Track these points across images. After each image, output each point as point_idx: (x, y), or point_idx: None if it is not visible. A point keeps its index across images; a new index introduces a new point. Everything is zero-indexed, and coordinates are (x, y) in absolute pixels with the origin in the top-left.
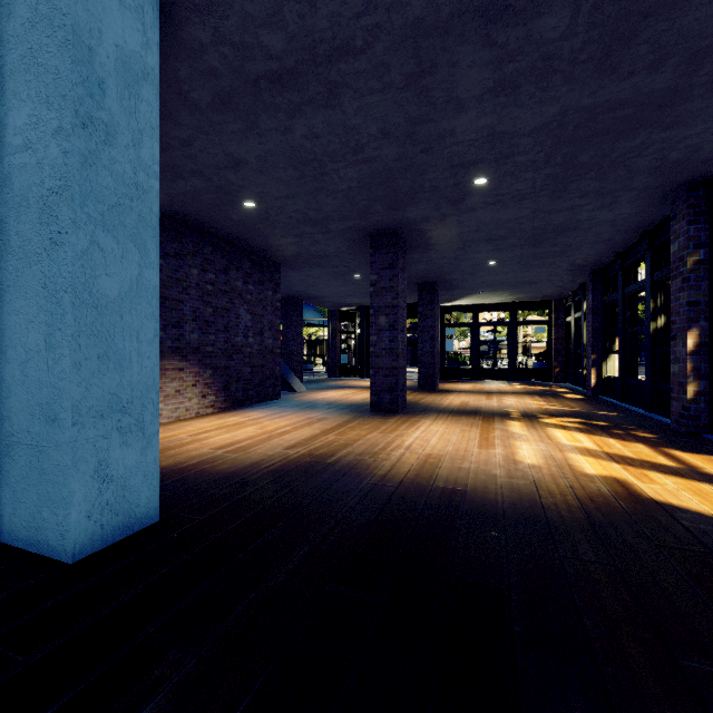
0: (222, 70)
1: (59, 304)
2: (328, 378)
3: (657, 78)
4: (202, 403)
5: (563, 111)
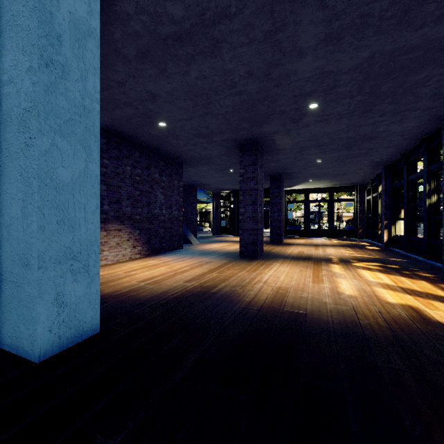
0: (142, 33)
1: (30, 186)
2: (212, 235)
3: (441, 28)
4: (133, 251)
5: (372, 55)
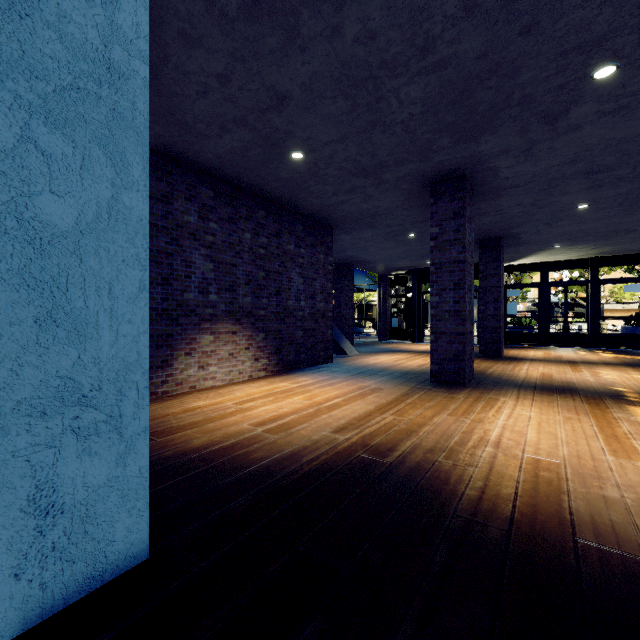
0: None
1: None
2: (378, 341)
3: None
4: (254, 366)
5: None
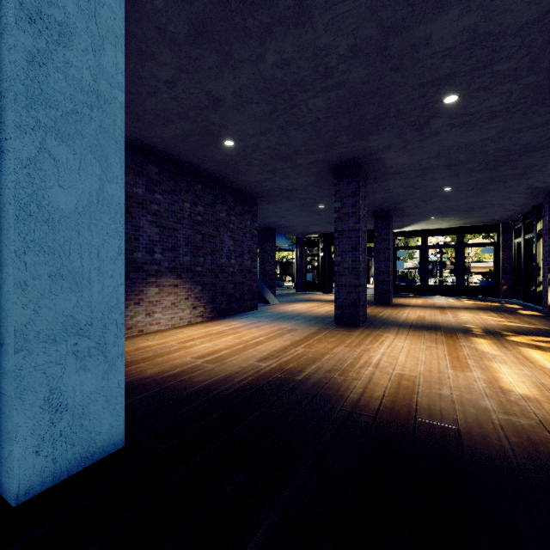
0: None
1: (5, 218)
2: (296, 292)
3: None
4: (193, 314)
5: None
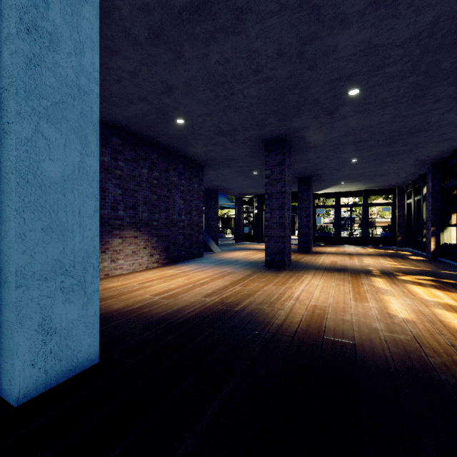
0: (153, 5)
1: (8, 184)
2: (235, 242)
3: None
4: (150, 260)
5: (435, 19)
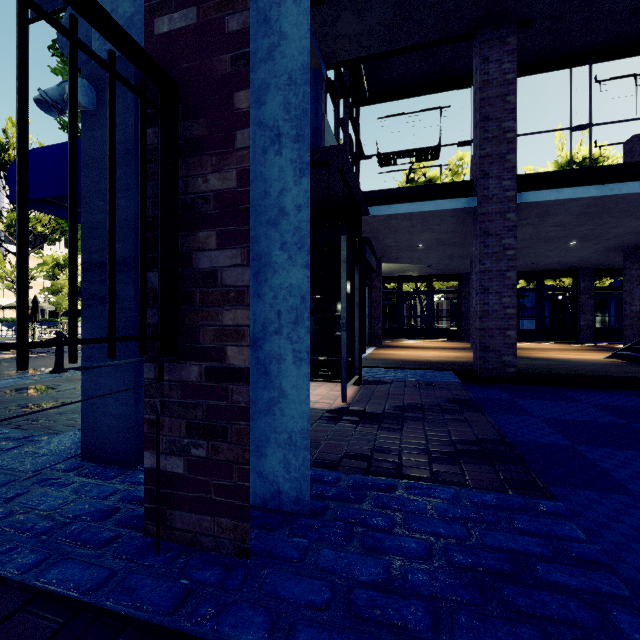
0: None
1: None
2: None
3: None
4: None
5: None
